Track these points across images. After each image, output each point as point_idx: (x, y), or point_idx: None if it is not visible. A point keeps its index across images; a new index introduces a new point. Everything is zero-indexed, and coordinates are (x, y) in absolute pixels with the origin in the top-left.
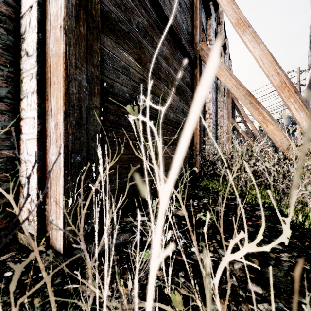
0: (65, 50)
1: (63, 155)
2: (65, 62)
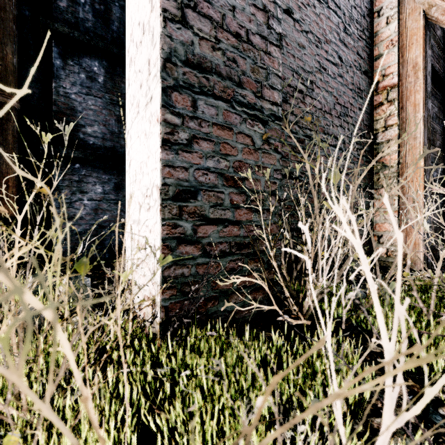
0: (424, 165)
1: (423, 219)
2: (424, 171)
